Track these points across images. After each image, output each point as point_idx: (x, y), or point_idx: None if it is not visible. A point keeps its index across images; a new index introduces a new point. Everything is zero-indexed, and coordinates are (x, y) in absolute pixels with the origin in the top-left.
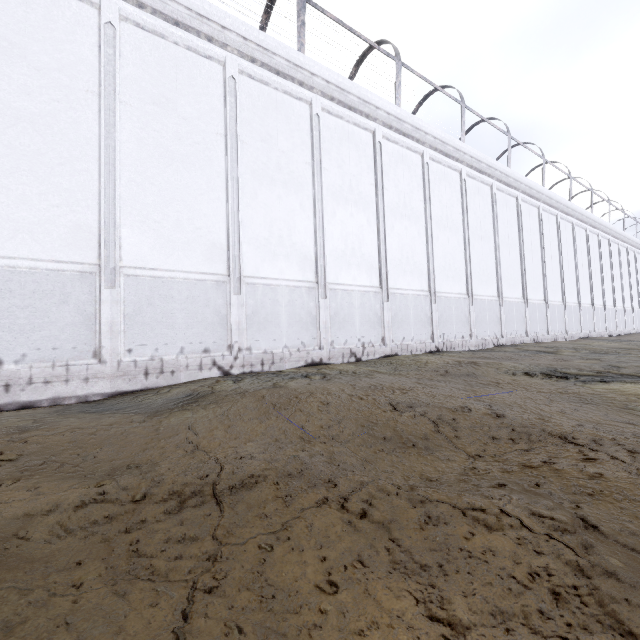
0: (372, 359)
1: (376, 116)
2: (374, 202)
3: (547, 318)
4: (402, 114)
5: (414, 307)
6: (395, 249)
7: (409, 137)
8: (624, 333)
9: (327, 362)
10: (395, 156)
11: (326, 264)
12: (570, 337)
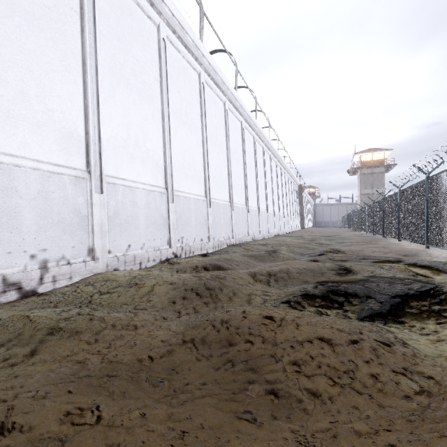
0: (65, 286)
1: None
2: (78, 39)
3: (259, 221)
4: None
5: (146, 205)
6: (117, 123)
7: None
8: (291, 231)
9: None
10: (119, 0)
11: None
12: (270, 235)
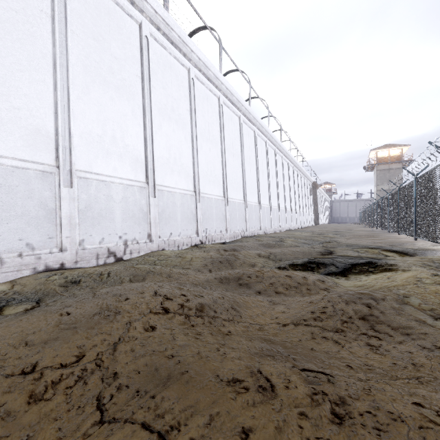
0: (136, 257)
1: (142, 8)
2: (140, 95)
3: (271, 217)
4: (170, 20)
5: (181, 205)
6: (163, 148)
7: (177, 48)
8: (303, 227)
9: (73, 267)
10: (163, 59)
11: (73, 146)
12: (282, 229)
